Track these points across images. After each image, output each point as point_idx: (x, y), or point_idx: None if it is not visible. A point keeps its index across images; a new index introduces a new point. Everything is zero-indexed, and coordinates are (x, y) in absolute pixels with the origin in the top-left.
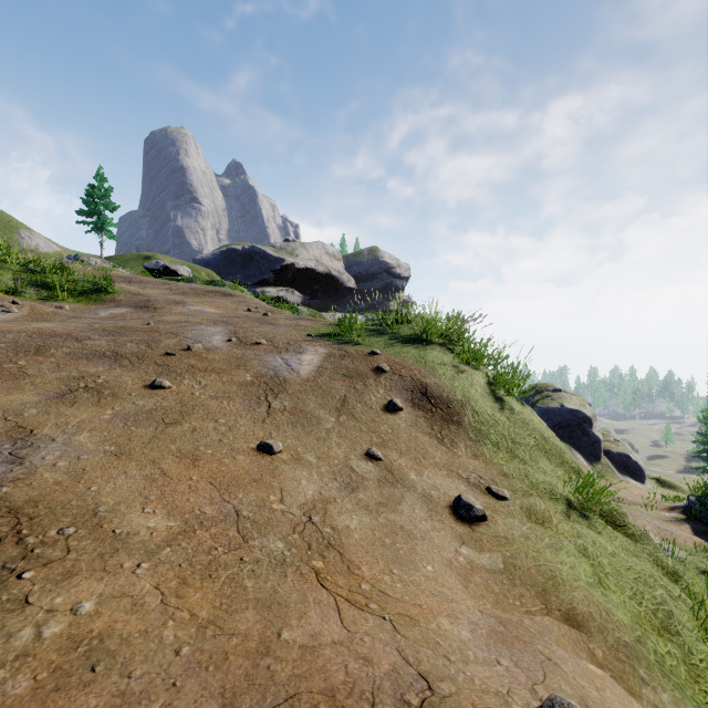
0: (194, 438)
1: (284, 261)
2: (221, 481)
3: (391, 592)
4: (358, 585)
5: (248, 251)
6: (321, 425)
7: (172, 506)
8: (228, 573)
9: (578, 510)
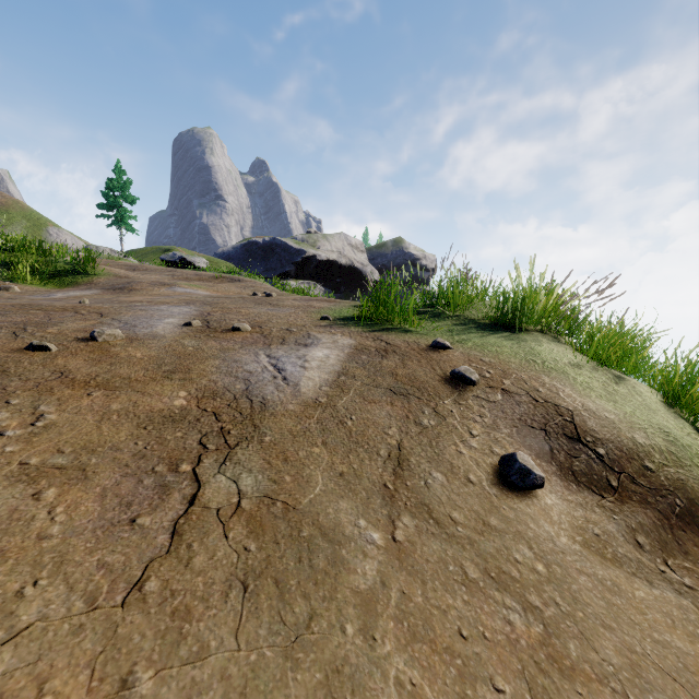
0: None
1: (306, 253)
2: None
3: None
4: None
5: (269, 244)
6: (342, 573)
7: None
8: None
9: None
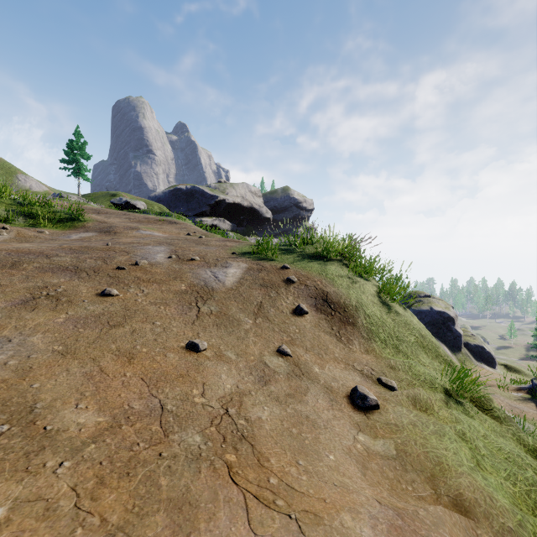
0: (132, 338)
1: (218, 198)
2: (151, 377)
3: (297, 485)
4: (267, 479)
5: (190, 190)
6: (241, 326)
7: (103, 401)
8: (145, 470)
9: (453, 397)
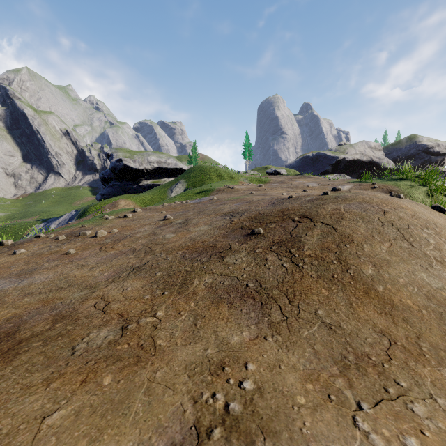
0: None
1: (338, 158)
2: None
3: None
4: None
5: (315, 156)
6: None
7: None
8: None
9: None
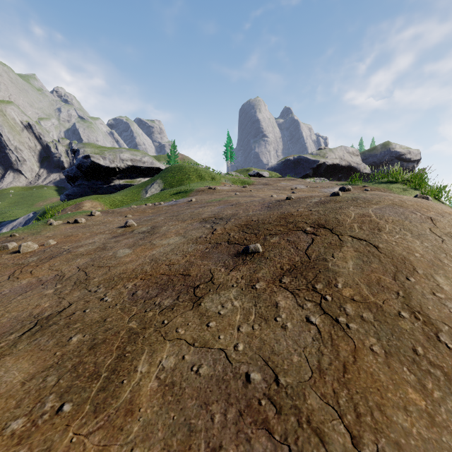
0: None
1: (319, 162)
2: None
3: None
4: None
5: (296, 159)
6: None
7: None
8: None
9: None
